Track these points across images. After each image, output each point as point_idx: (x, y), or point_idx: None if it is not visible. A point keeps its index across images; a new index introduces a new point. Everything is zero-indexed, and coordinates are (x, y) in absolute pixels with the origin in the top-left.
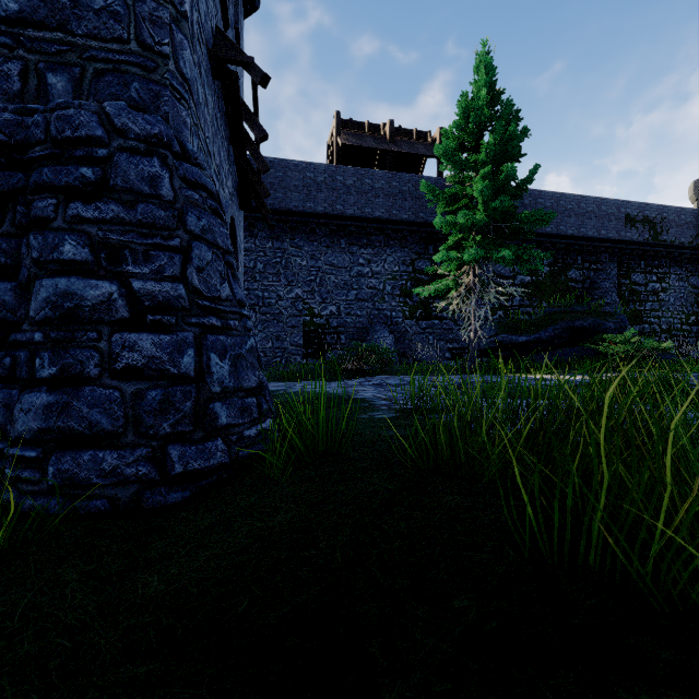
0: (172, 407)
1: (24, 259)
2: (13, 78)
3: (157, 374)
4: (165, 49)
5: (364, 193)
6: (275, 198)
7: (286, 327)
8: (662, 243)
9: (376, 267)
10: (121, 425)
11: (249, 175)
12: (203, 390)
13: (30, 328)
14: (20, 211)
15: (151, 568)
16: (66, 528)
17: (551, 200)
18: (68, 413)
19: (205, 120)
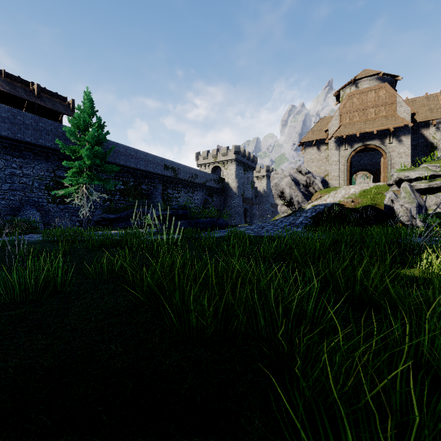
0: None
1: None
2: None
3: None
4: None
5: (17, 125)
6: None
7: None
8: (178, 178)
9: (26, 170)
10: None
11: None
12: None
13: None
14: None
15: None
16: None
17: (133, 152)
18: None
19: None
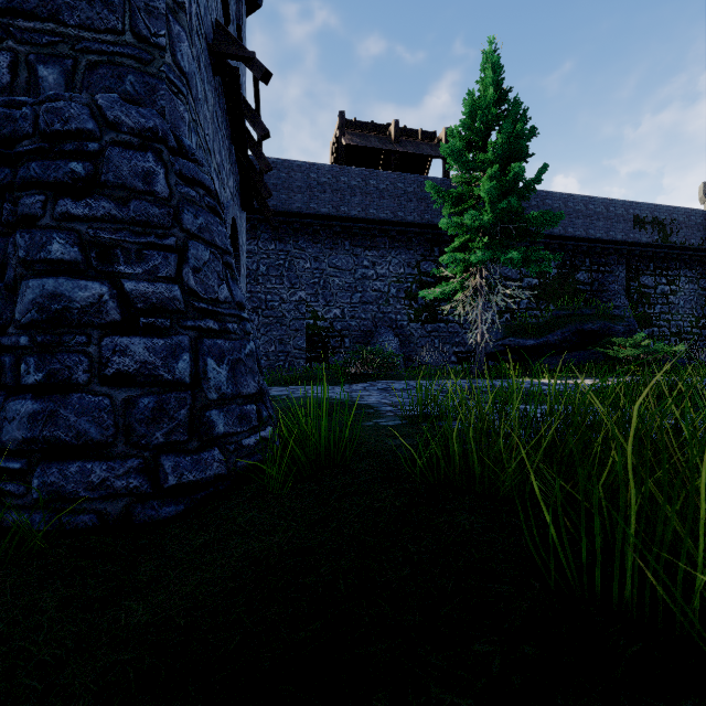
0: (165, 416)
1: (10, 259)
2: (2, 70)
3: (150, 380)
4: (161, 41)
5: (368, 194)
6: (278, 199)
7: (289, 330)
8: (672, 244)
9: (380, 269)
10: (111, 434)
11: (251, 175)
12: (199, 397)
13: (15, 331)
14: (6, 208)
15: (137, 593)
16: (49, 545)
17: (558, 201)
18: (54, 422)
19: (205, 117)
